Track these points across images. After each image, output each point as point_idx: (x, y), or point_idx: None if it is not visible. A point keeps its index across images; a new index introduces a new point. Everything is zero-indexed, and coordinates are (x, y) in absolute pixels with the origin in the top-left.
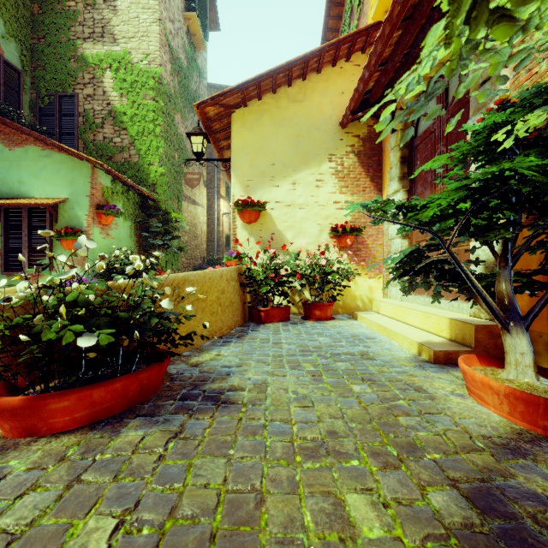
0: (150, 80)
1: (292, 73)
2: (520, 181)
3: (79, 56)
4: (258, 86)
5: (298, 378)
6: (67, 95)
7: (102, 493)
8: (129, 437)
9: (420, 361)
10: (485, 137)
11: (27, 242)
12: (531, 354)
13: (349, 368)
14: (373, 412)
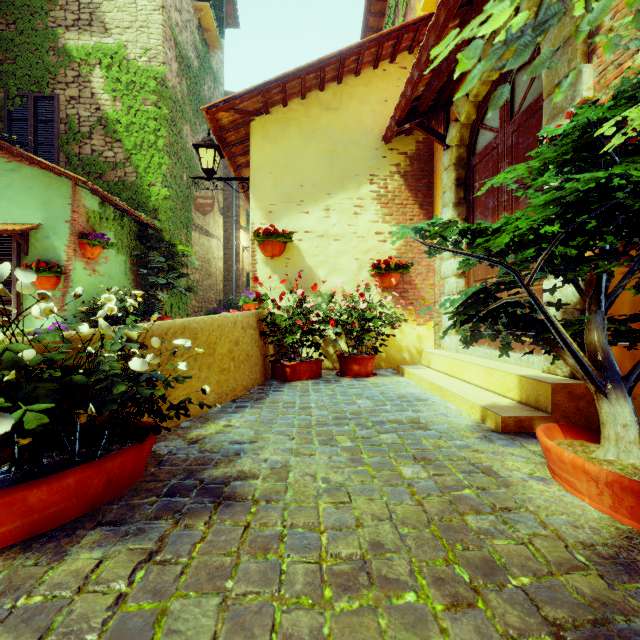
0: (150, 82)
1: (325, 73)
2: (632, 192)
3: (60, 48)
4: (282, 87)
5: (330, 457)
6: (44, 96)
7: None
8: (79, 562)
9: (485, 431)
10: (574, 140)
11: None
12: (636, 426)
13: (397, 442)
14: (431, 508)
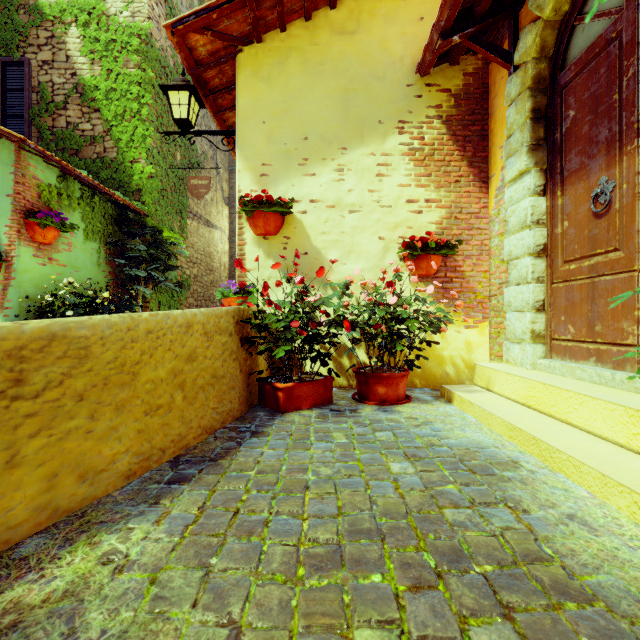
0: (133, 40)
1: None
2: None
3: (31, 5)
4: None
5: None
6: (13, 61)
7: None
8: None
9: None
10: None
11: None
12: None
13: None
14: None
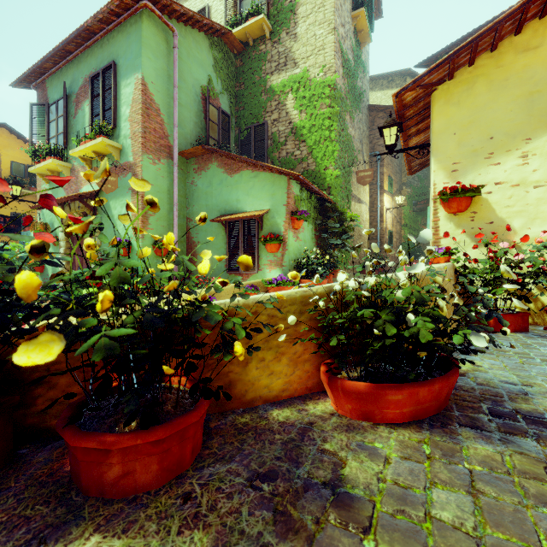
0: (325, 90)
1: (526, 14)
2: None
3: (267, 89)
4: (474, 48)
5: None
6: (259, 125)
7: (531, 520)
8: (480, 450)
9: None
10: None
11: (242, 248)
12: None
13: None
14: None
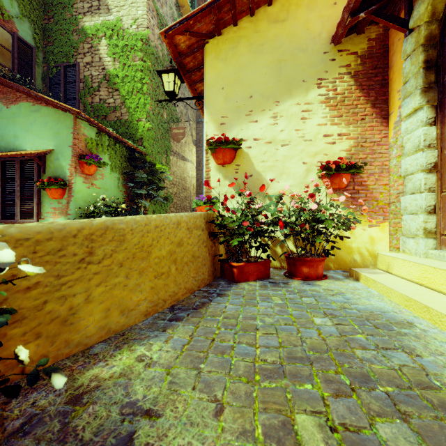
0: (138, 43)
1: None
2: None
3: (80, 29)
4: (232, 2)
5: None
6: (70, 65)
7: None
8: None
9: None
10: None
11: (19, 192)
12: None
13: None
14: None
